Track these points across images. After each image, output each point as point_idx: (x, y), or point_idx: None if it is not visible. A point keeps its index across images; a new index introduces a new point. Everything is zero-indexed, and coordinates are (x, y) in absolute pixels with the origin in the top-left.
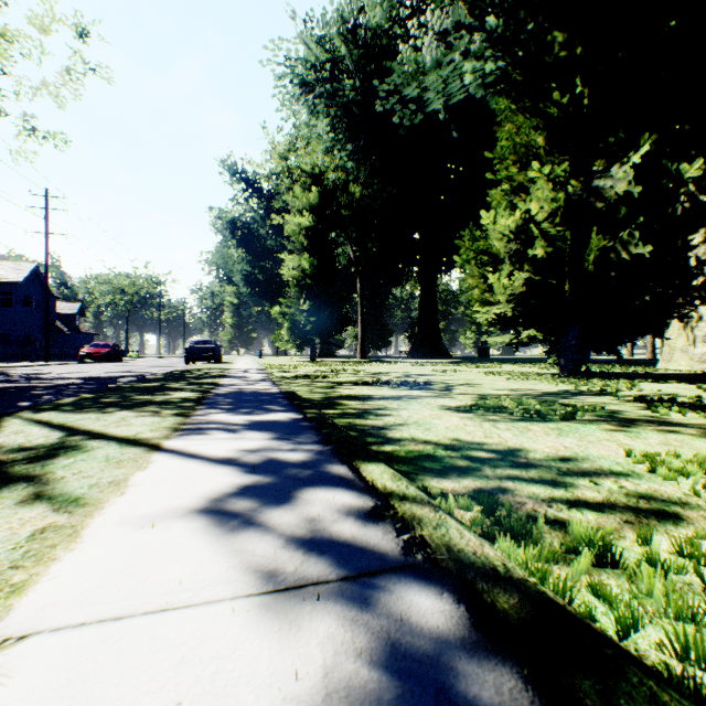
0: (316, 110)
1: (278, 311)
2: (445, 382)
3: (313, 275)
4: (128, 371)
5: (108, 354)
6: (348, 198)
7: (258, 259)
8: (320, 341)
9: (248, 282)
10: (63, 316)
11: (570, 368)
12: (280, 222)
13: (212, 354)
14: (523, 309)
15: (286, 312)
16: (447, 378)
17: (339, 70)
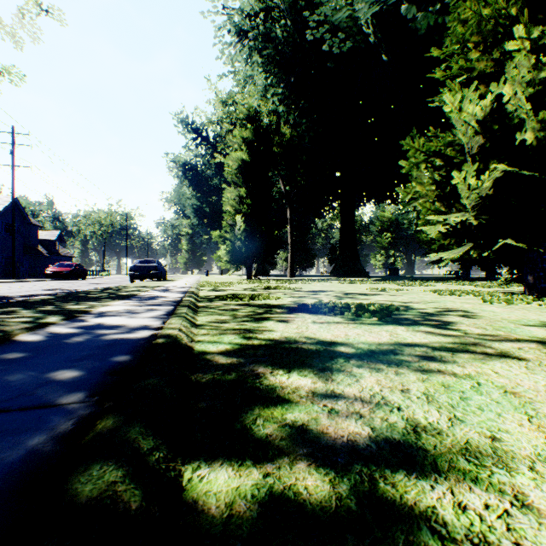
0: (251, 57)
1: (218, 235)
2: (410, 306)
3: (249, 203)
4: (58, 288)
5: (70, 273)
6: (279, 138)
7: (205, 195)
8: (255, 261)
9: (198, 215)
10: (45, 241)
11: (543, 287)
12: (222, 160)
13: (154, 272)
14: (490, 216)
15: (225, 236)
16: (403, 300)
17: (271, 18)
